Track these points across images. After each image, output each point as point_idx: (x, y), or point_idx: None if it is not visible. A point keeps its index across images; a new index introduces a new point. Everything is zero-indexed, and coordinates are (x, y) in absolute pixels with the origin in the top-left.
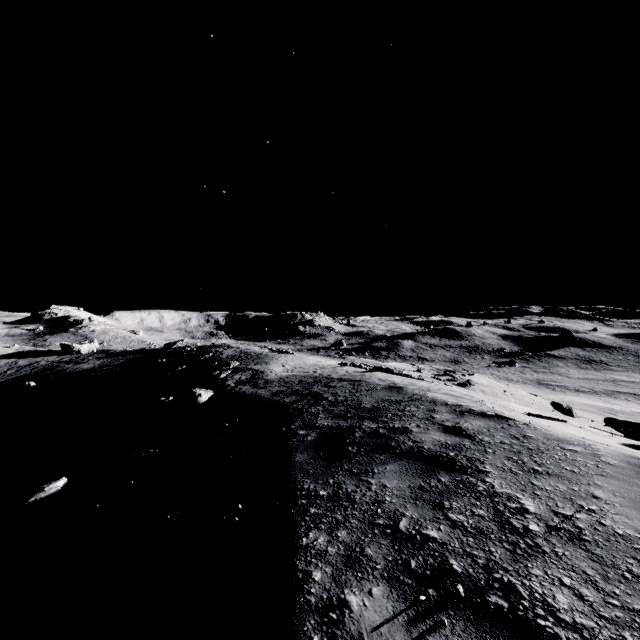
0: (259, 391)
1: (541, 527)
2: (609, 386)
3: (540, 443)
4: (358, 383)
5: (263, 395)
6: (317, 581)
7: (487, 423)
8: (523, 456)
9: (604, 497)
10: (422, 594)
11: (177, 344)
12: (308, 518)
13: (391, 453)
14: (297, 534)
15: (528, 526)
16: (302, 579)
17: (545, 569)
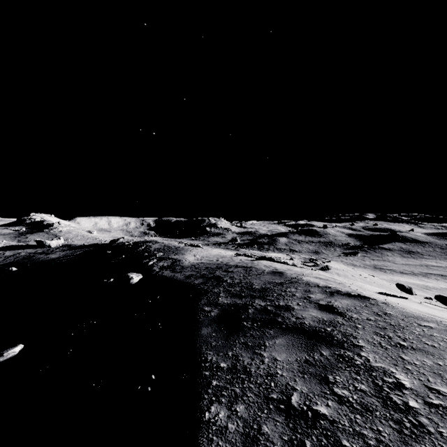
0: (176, 275)
1: (420, 404)
2: (423, 269)
3: (399, 320)
4: (249, 269)
5: (179, 278)
6: None
7: (353, 302)
8: (388, 331)
9: None
10: None
11: (119, 240)
12: (210, 391)
13: (279, 328)
14: (200, 408)
15: (408, 402)
16: None
17: None
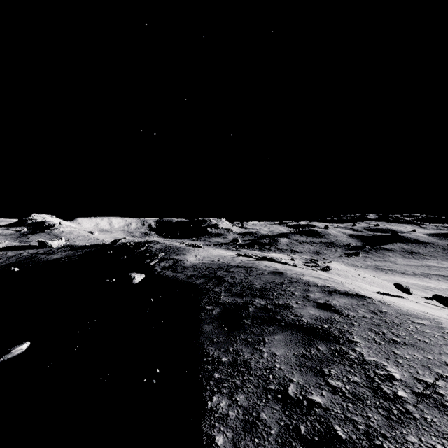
0: (178, 275)
1: (408, 393)
2: (425, 270)
3: (394, 317)
4: (250, 269)
5: (180, 278)
6: (219, 446)
7: (350, 301)
8: (382, 328)
9: None
10: None
11: (121, 241)
12: (212, 383)
13: (278, 325)
14: (203, 398)
15: (397, 392)
16: (206, 444)
17: (419, 436)
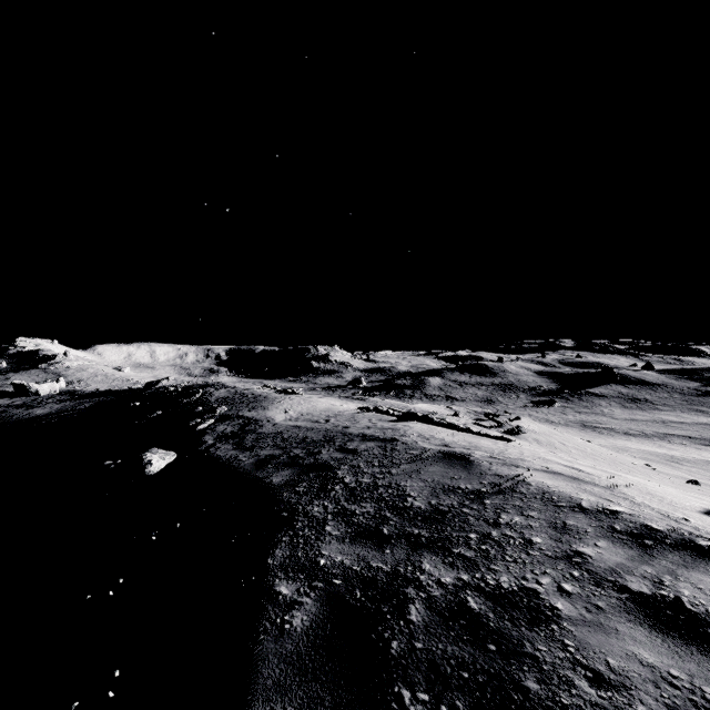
0: (240, 456)
1: None
2: (660, 428)
3: None
4: (391, 445)
5: (243, 465)
6: None
7: None
8: None
9: None
10: None
11: (161, 383)
12: None
13: None
14: None
15: None
16: None
17: None
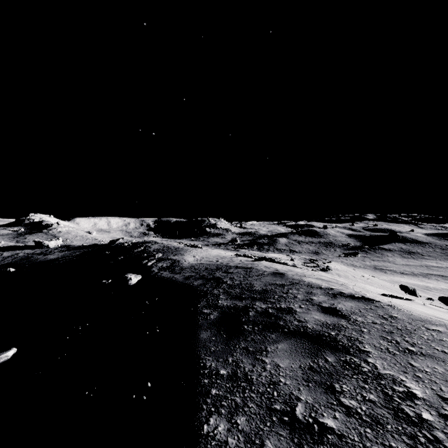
0: (175, 276)
1: (434, 416)
2: (424, 270)
3: (406, 323)
4: (249, 270)
5: (178, 279)
6: None
7: (357, 304)
8: (395, 336)
9: None
10: None
11: (118, 241)
12: (209, 400)
13: (281, 332)
14: (198, 419)
15: (421, 414)
16: None
17: None
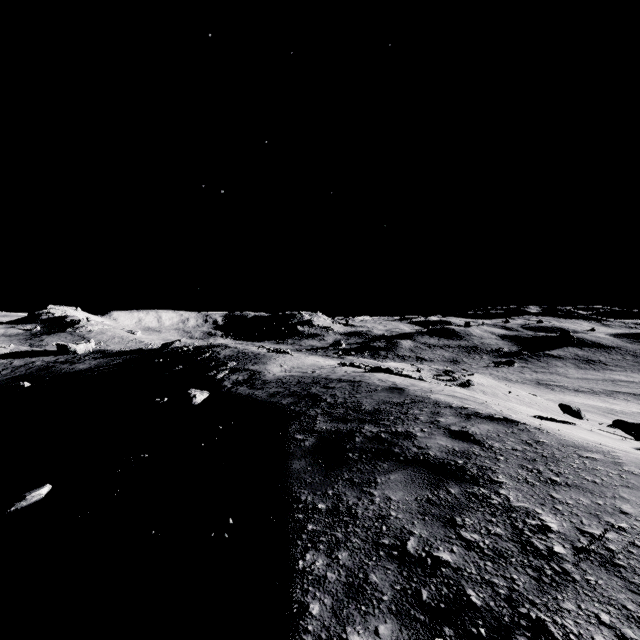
0: (256, 392)
1: (567, 549)
2: (608, 386)
3: (555, 450)
4: (358, 384)
5: (260, 396)
6: (315, 616)
7: (496, 427)
8: (538, 464)
9: (633, 513)
10: (437, 634)
11: (174, 344)
12: (305, 536)
13: (395, 460)
14: (292, 555)
15: (552, 548)
16: (297, 613)
17: (578, 602)
